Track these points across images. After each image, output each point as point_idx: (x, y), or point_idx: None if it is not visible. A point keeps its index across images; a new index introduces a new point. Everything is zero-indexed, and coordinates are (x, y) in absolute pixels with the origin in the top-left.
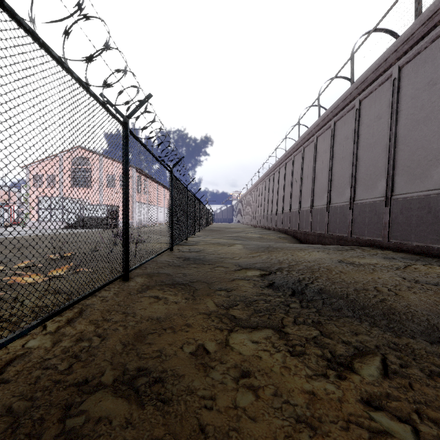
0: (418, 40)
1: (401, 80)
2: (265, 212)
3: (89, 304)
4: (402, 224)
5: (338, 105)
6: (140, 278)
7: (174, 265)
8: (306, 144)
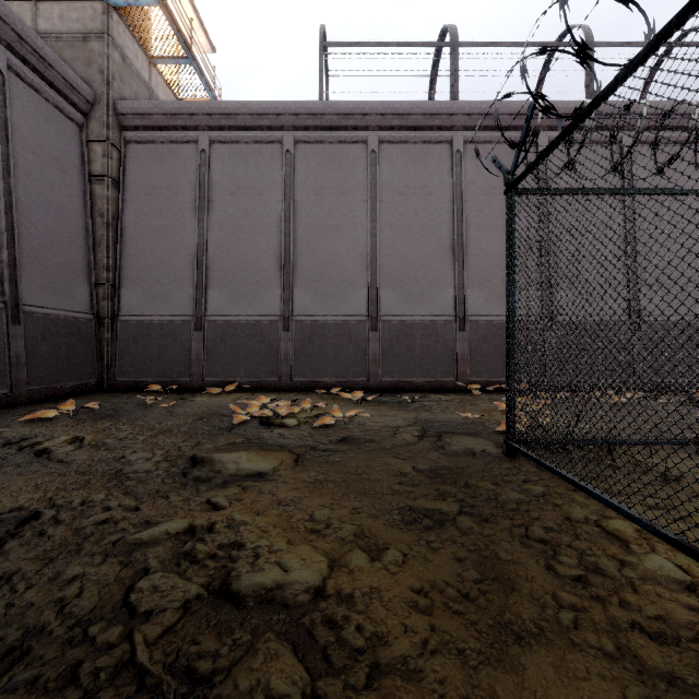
0: None
1: None
2: None
3: None
4: None
5: None
6: None
7: None
8: None
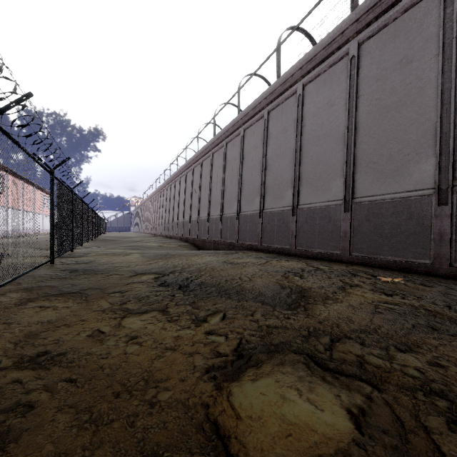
0: (278, 96)
1: (269, 122)
2: (166, 220)
3: None
4: (269, 231)
5: (229, 129)
6: (15, 293)
7: (58, 277)
8: (205, 158)
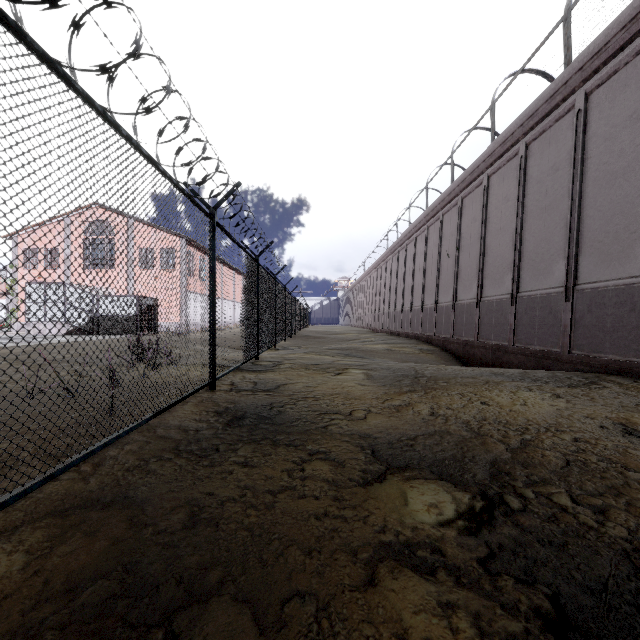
0: None
1: None
2: (390, 307)
3: None
4: None
5: (537, 110)
6: None
7: (190, 449)
8: (467, 191)
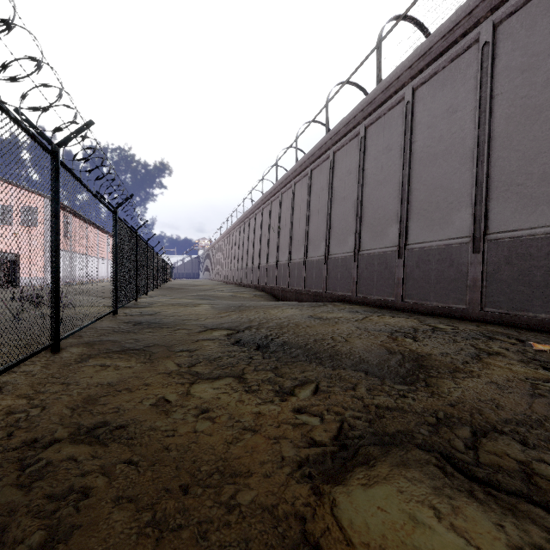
0: (379, 106)
1: (367, 140)
2: (239, 265)
3: (8, 381)
4: (367, 279)
5: (315, 153)
6: (76, 348)
7: (121, 330)
8: (284, 190)
